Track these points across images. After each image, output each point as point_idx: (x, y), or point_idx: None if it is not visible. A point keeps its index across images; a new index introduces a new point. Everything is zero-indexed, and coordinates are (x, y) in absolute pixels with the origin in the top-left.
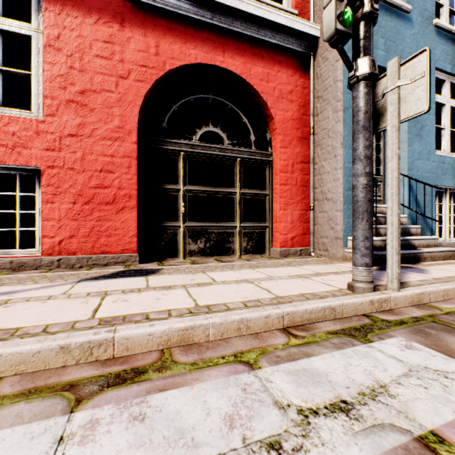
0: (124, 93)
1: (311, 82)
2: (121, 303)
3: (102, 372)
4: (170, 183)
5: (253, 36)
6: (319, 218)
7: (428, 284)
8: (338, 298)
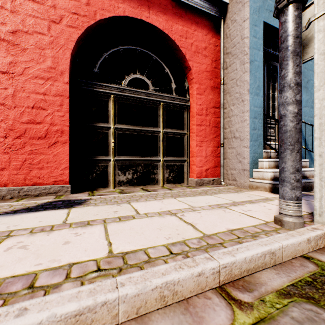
0: (56, 36)
1: (221, 41)
2: (15, 253)
3: None
4: (101, 122)
5: None
6: (228, 153)
7: None
8: (274, 237)
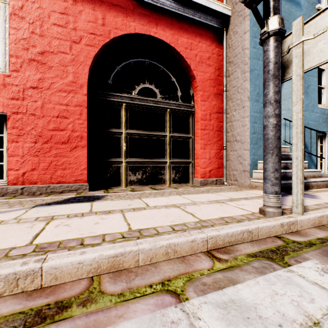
0: (77, 55)
1: (224, 50)
2: (62, 228)
3: (23, 308)
4: (114, 128)
5: (180, 13)
6: (230, 155)
7: (323, 207)
8: (254, 221)
